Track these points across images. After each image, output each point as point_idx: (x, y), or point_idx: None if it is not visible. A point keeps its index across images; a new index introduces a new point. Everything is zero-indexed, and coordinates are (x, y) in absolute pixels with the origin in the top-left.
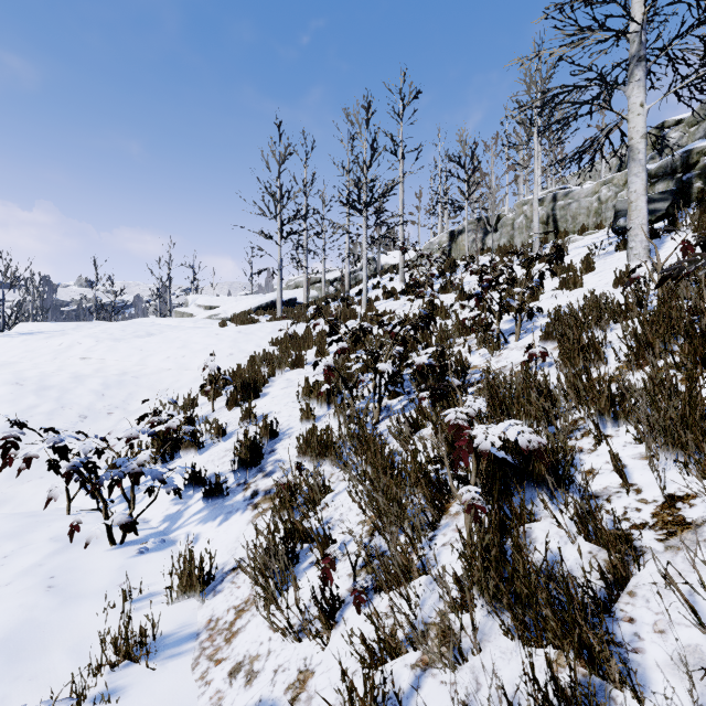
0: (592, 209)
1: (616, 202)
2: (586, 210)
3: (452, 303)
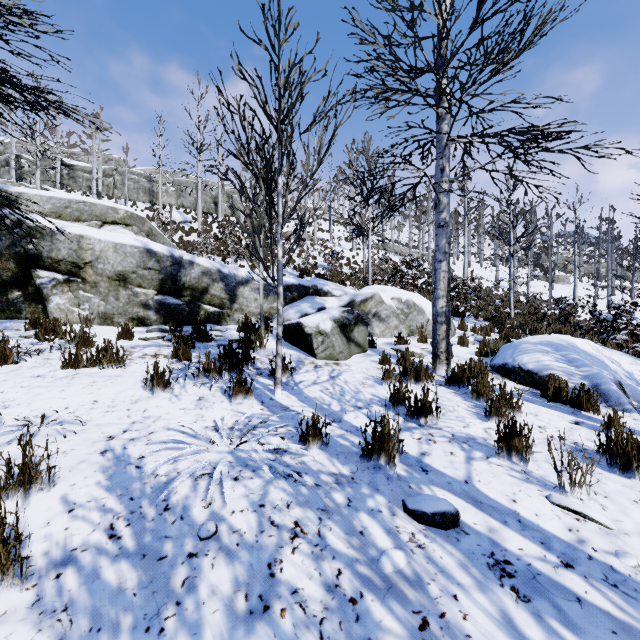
0: None
1: None
2: None
3: None
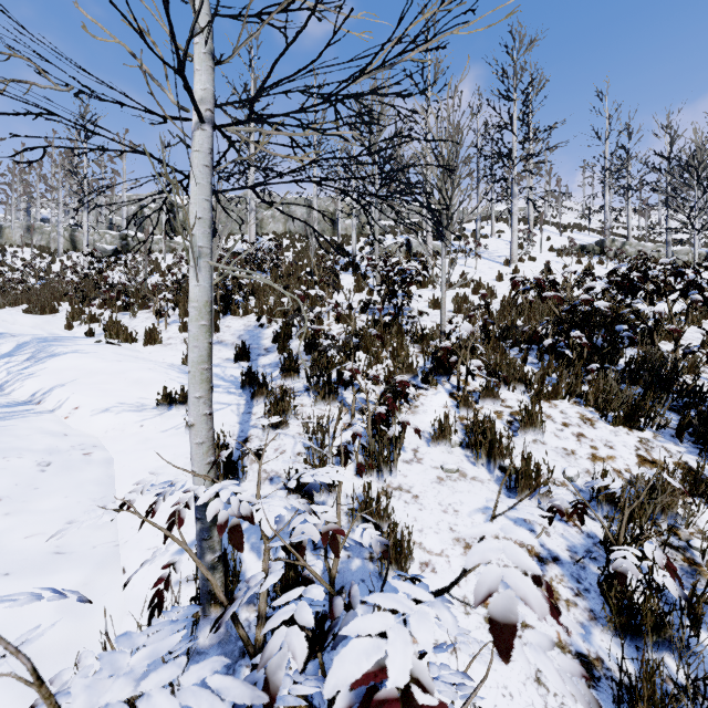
0: (92, 242)
1: (101, 243)
2: (89, 242)
3: (8, 272)
